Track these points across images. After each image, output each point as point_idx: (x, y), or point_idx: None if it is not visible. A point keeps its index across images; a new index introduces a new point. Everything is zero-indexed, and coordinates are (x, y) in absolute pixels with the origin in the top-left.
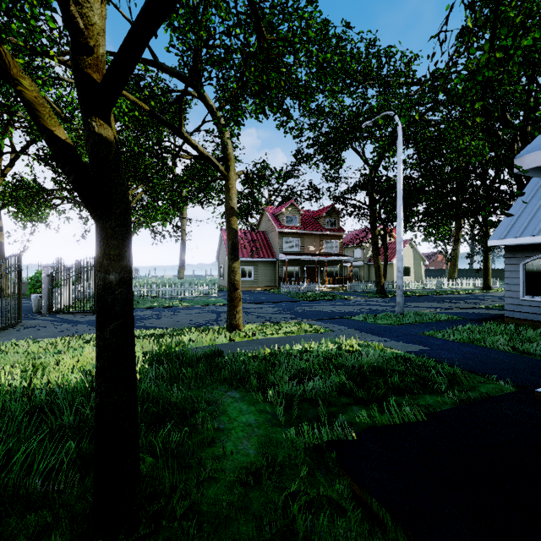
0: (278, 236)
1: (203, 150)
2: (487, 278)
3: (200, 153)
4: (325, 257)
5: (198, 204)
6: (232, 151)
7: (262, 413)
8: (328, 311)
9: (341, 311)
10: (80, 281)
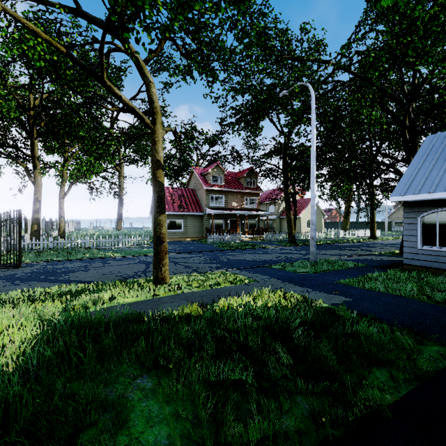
0: (205, 193)
1: (127, 100)
2: (373, 229)
3: (125, 104)
4: (245, 211)
5: (132, 163)
6: (158, 105)
7: (179, 421)
8: (250, 260)
9: (262, 259)
10: (3, 234)
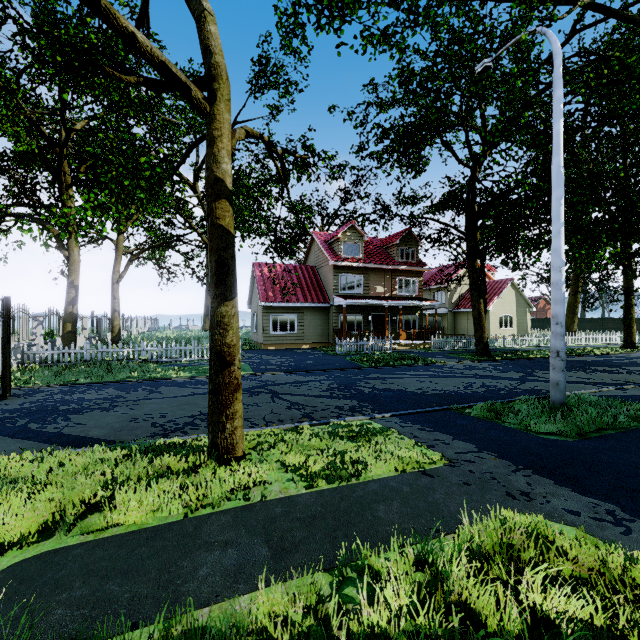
0: (332, 271)
1: (150, 46)
2: (630, 331)
3: (144, 53)
4: (399, 301)
5: None
6: (222, 61)
7: None
8: (415, 391)
9: (438, 391)
10: None
